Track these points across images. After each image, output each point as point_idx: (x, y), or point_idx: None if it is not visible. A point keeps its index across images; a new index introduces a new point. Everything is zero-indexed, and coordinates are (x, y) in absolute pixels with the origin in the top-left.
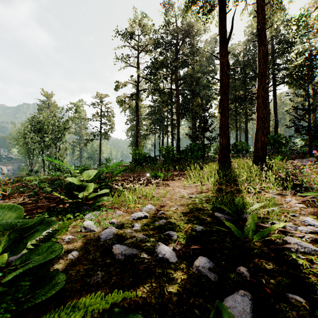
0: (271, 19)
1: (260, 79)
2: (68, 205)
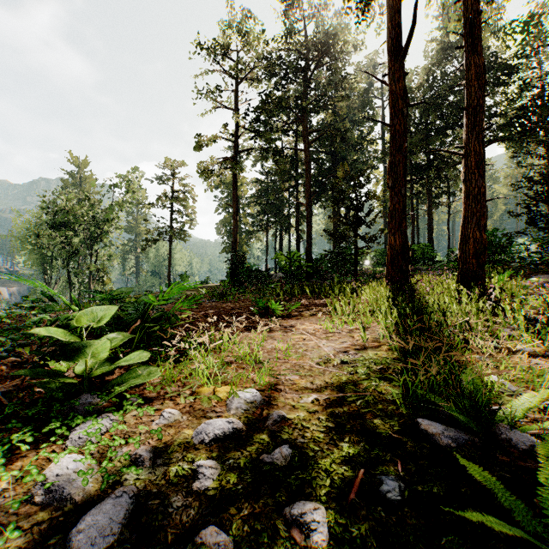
0: None
1: (471, 120)
2: (46, 393)
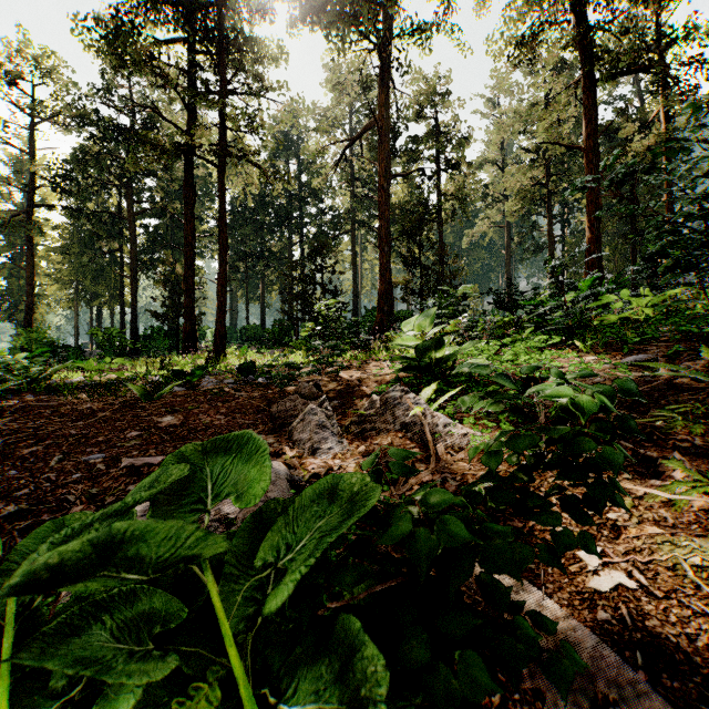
0: (293, 147)
1: (220, 266)
2: None
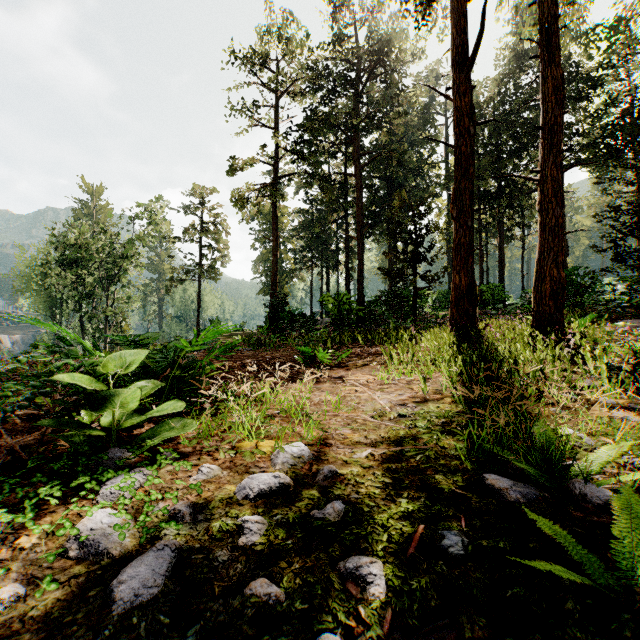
0: None
1: (548, 140)
2: (69, 447)
